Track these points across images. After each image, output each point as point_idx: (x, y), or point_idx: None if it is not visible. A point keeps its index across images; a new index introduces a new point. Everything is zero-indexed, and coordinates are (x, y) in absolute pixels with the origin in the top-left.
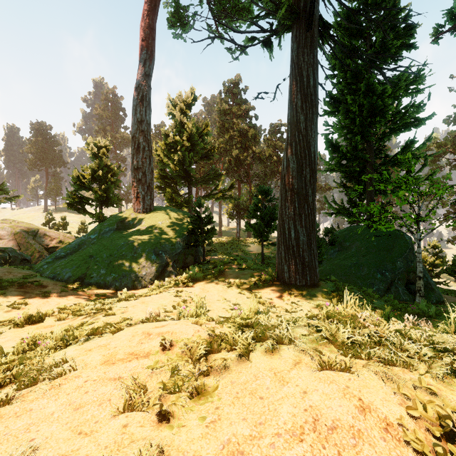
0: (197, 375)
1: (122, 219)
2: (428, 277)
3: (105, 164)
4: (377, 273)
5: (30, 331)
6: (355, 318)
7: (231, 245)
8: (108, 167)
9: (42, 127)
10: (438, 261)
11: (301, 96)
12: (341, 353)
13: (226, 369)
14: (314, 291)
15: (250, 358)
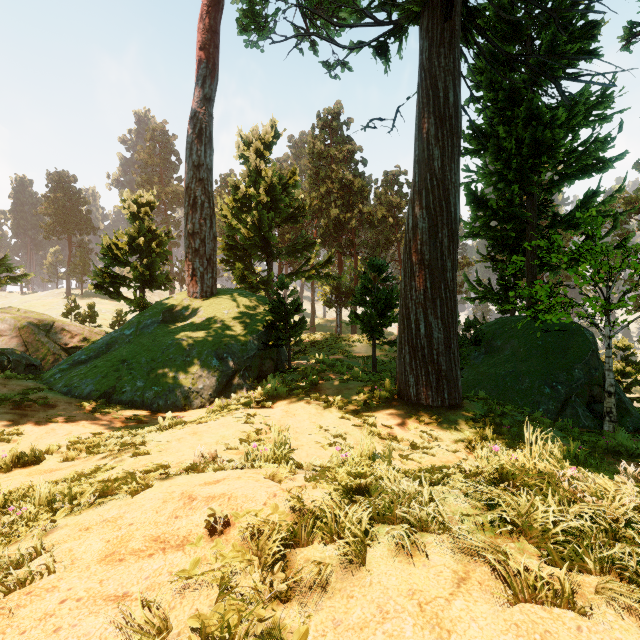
0: (268, 597)
1: (170, 307)
2: (620, 392)
3: (147, 228)
4: (545, 386)
5: (18, 479)
6: (555, 479)
7: (328, 344)
8: (153, 233)
9: (63, 179)
10: (629, 368)
11: (436, 120)
12: (546, 560)
13: (322, 586)
14: (455, 415)
15: (368, 562)
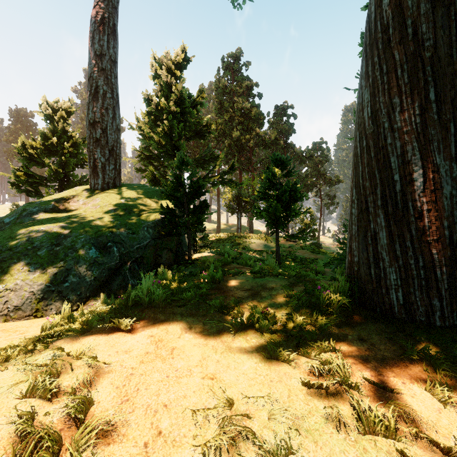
0: None
1: (66, 197)
2: None
3: (63, 130)
4: None
5: None
6: None
7: (231, 241)
8: (68, 136)
9: (22, 114)
10: None
11: None
12: None
13: None
14: None
15: None
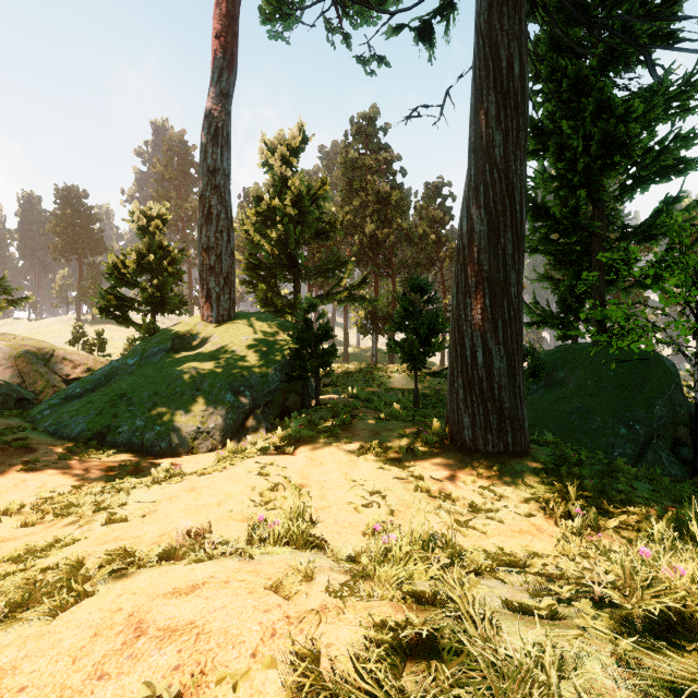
0: None
1: (181, 333)
2: None
3: (159, 244)
4: (621, 425)
5: None
6: None
7: (363, 376)
8: (165, 250)
9: (72, 194)
10: None
11: (497, 97)
12: None
13: None
14: (521, 465)
15: None
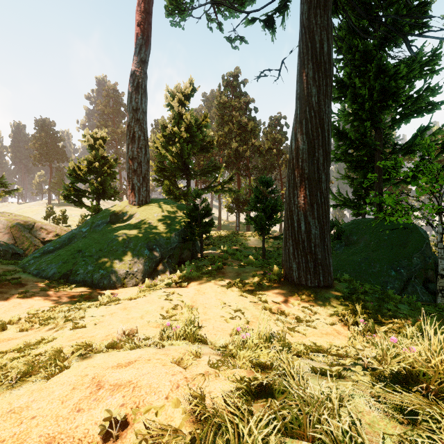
0: None
1: (116, 212)
2: None
3: (101, 155)
4: (392, 270)
5: None
6: None
7: (230, 239)
8: (105, 159)
9: (46, 124)
10: None
11: (313, 65)
12: None
13: None
14: (328, 294)
15: None
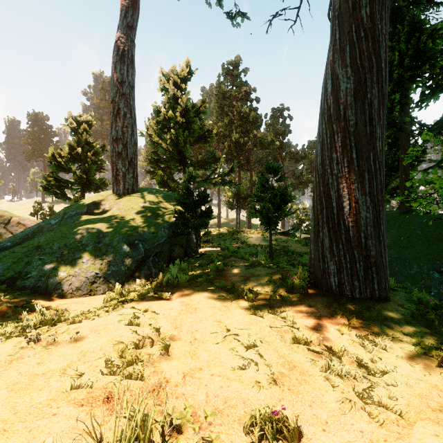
0: None
1: (95, 201)
2: None
3: (85, 141)
4: (434, 271)
5: None
6: None
7: (231, 236)
8: (90, 146)
9: (39, 118)
10: None
11: None
12: None
13: None
14: (387, 310)
15: None
